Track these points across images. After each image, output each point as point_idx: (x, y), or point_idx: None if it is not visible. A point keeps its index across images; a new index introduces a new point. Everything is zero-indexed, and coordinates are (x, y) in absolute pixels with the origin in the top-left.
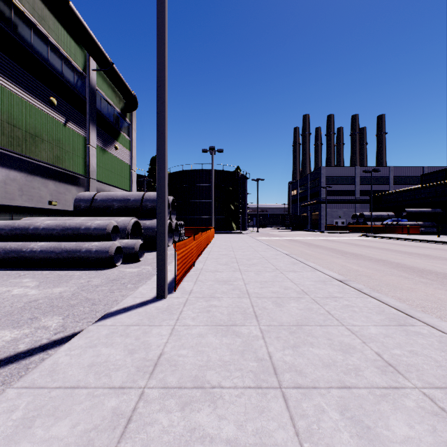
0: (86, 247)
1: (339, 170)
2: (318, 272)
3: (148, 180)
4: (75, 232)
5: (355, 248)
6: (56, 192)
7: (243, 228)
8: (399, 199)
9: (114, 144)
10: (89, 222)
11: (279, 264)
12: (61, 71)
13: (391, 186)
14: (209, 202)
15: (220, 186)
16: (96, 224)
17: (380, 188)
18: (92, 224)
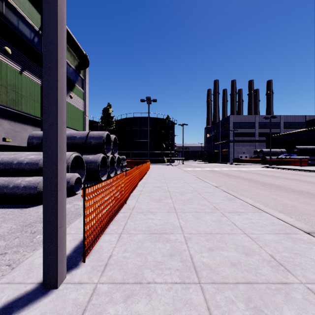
0: (14, 183)
1: (243, 118)
2: (265, 213)
3: (100, 125)
4: (6, 166)
5: (268, 178)
6: (12, 130)
7: (172, 160)
8: (289, 139)
9: (69, 94)
10: (22, 157)
11: (215, 200)
12: (17, 26)
13: (282, 129)
14: (147, 142)
15: (155, 129)
16: (29, 159)
17: (273, 131)
18: (25, 159)
